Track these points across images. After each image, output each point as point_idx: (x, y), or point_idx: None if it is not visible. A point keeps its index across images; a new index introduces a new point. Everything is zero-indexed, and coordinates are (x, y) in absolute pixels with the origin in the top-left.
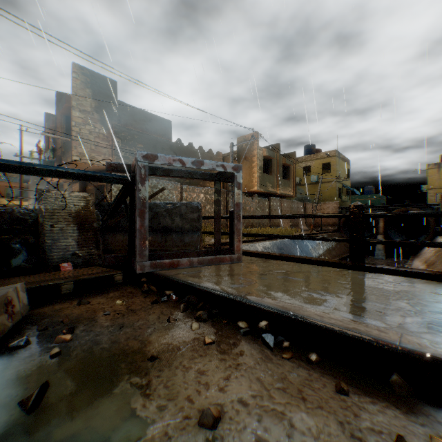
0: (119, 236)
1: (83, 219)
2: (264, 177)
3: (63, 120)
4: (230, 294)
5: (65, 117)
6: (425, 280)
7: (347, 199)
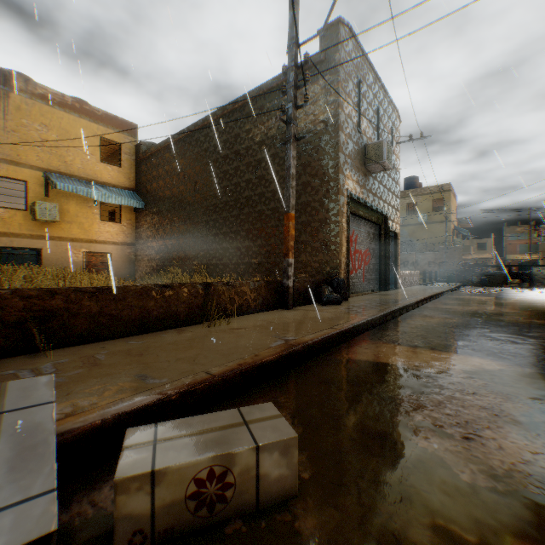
0: None
1: (542, 274)
2: None
3: None
4: None
5: None
6: None
7: None
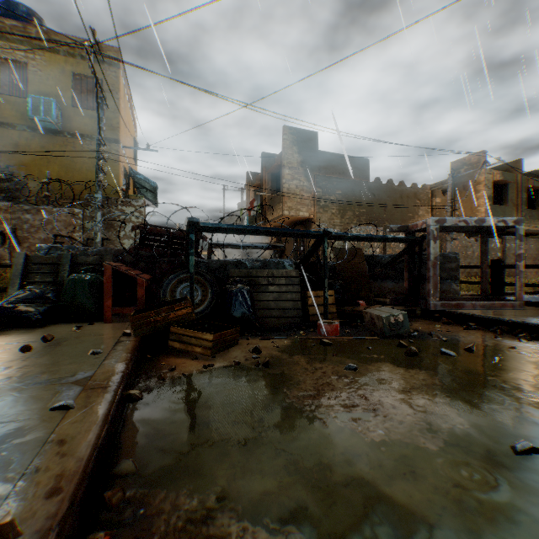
0: (375, 283)
1: (359, 269)
2: (494, 209)
3: (266, 177)
4: None
5: (270, 175)
6: None
7: None
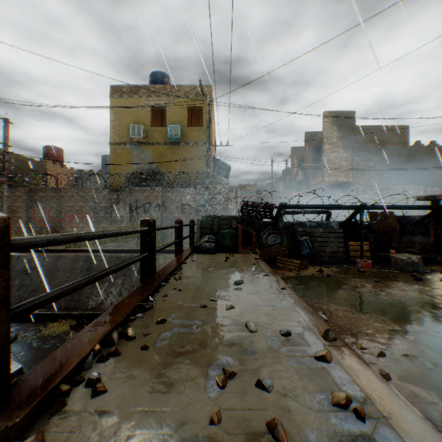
0: (405, 237)
1: (390, 227)
2: None
3: (309, 151)
4: None
5: (312, 149)
6: None
7: None
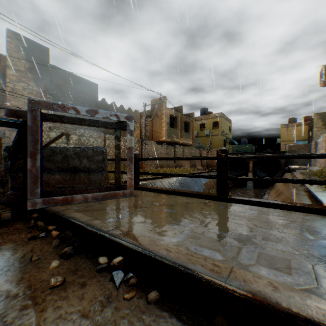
0: None
1: None
2: (171, 130)
3: (1, 77)
4: (99, 229)
5: (3, 75)
6: (268, 208)
7: (229, 147)
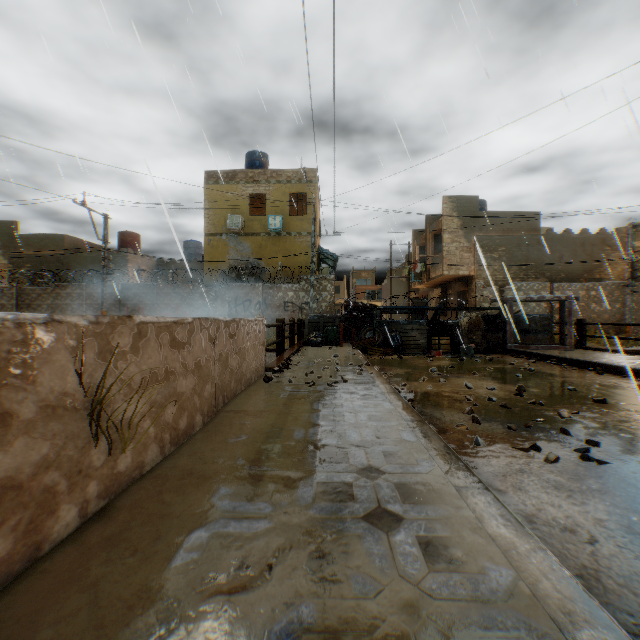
0: (493, 334)
1: (476, 325)
2: None
3: (430, 238)
4: (545, 354)
5: (433, 236)
6: None
7: None
